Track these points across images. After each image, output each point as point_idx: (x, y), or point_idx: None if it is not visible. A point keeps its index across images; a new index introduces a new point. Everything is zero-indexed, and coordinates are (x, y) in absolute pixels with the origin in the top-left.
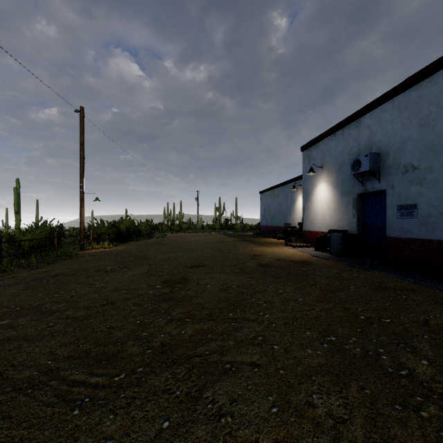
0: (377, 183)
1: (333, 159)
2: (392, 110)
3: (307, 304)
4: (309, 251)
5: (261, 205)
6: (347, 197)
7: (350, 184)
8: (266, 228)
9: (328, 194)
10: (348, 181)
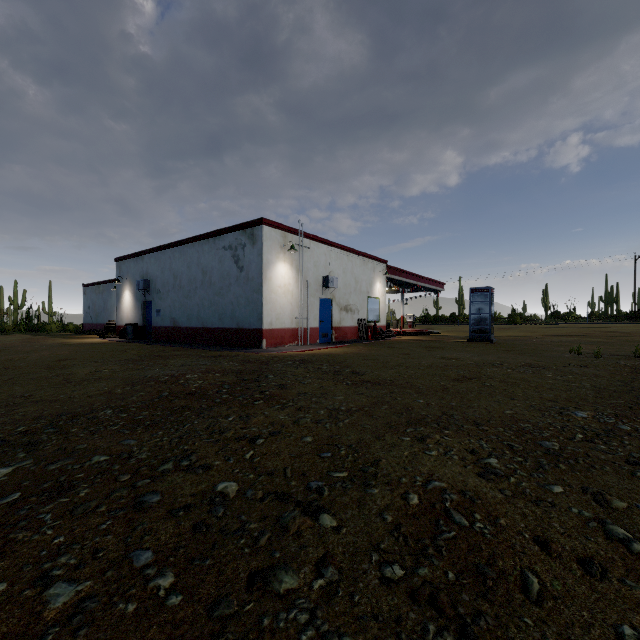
0: (150, 297)
1: (133, 276)
2: (154, 258)
3: (78, 348)
4: (113, 339)
5: (85, 300)
6: (139, 303)
7: (140, 294)
8: (91, 326)
9: (130, 299)
10: (139, 293)
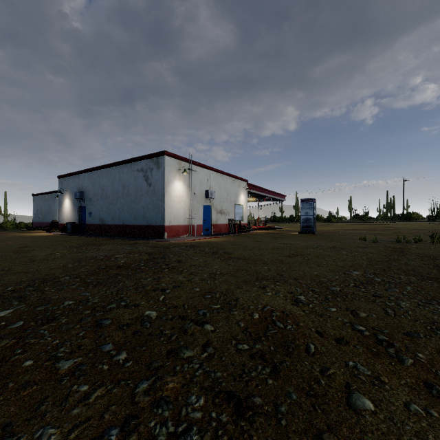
0: (84, 203)
1: (71, 188)
2: (87, 177)
3: (33, 239)
4: (57, 233)
5: (34, 205)
6: (76, 207)
7: (77, 202)
8: (38, 224)
9: (69, 205)
10: (76, 200)
